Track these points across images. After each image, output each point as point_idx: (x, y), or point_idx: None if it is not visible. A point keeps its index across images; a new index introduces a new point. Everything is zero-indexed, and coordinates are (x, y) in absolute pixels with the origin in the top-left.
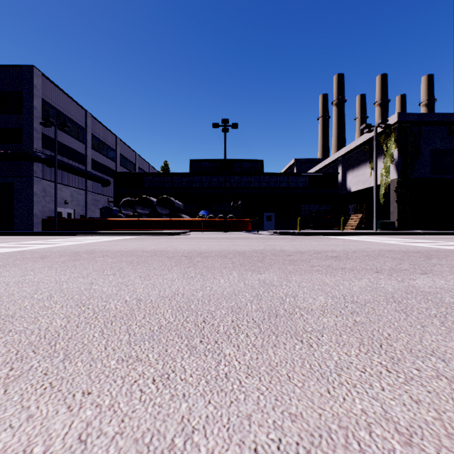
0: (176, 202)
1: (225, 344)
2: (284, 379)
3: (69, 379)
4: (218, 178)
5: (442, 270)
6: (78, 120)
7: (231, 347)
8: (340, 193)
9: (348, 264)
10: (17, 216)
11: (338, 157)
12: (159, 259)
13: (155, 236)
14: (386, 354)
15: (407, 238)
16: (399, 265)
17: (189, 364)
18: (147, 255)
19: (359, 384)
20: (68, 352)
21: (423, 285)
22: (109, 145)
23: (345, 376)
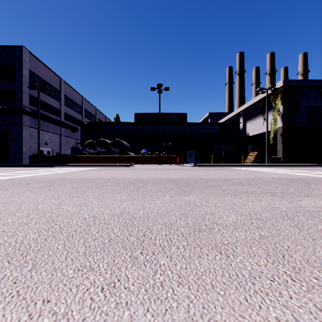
0: (125, 143)
1: (161, 255)
2: (209, 288)
3: (34, 287)
4: (155, 126)
5: (319, 193)
6: (55, 85)
7: (165, 257)
8: (241, 137)
9: (250, 188)
10: (11, 153)
11: (240, 111)
12: (111, 185)
13: (110, 167)
14: (288, 264)
15: (290, 169)
16: (287, 189)
17: (132, 274)
18: (103, 181)
19: (270, 293)
20: (36, 262)
21: (307, 205)
22: (77, 103)
23: (258, 284)
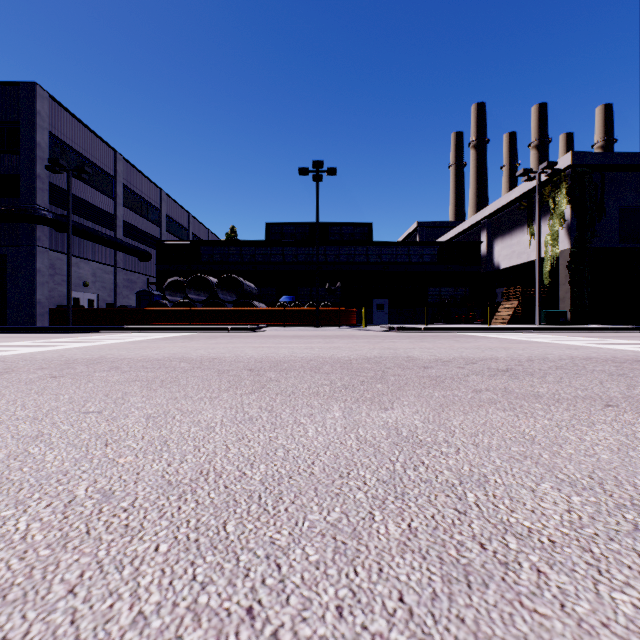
0: (247, 284)
1: None
2: None
3: None
4: (308, 249)
5: None
6: (103, 165)
7: None
8: (484, 271)
9: (539, 386)
10: (12, 303)
11: (481, 219)
12: (202, 376)
13: (213, 334)
14: None
15: (593, 337)
16: (633, 389)
17: None
18: (185, 366)
19: None
20: None
21: None
22: (150, 202)
23: None
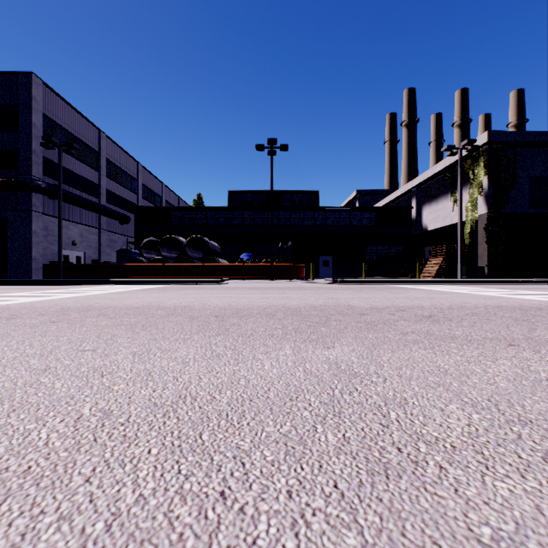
0: (211, 243)
1: None
2: None
3: None
4: (264, 213)
5: None
6: (89, 142)
7: None
8: (413, 232)
9: (456, 329)
10: (11, 260)
11: (412, 188)
12: (176, 321)
13: (183, 286)
14: None
15: (506, 288)
16: (533, 332)
17: None
18: (161, 313)
19: None
20: None
21: None
22: (129, 173)
23: None
